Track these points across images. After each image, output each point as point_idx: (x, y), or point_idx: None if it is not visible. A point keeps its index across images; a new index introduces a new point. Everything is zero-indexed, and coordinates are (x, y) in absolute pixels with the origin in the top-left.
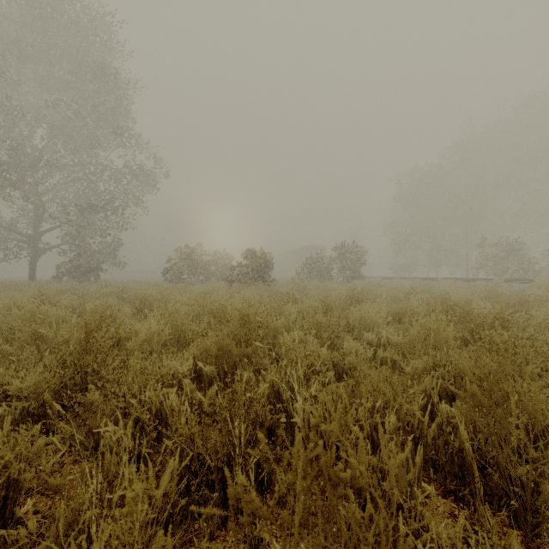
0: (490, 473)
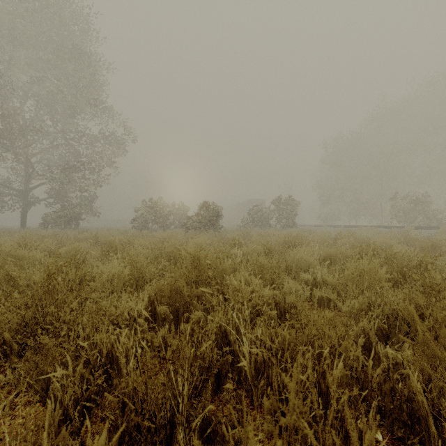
0: (442, 424)
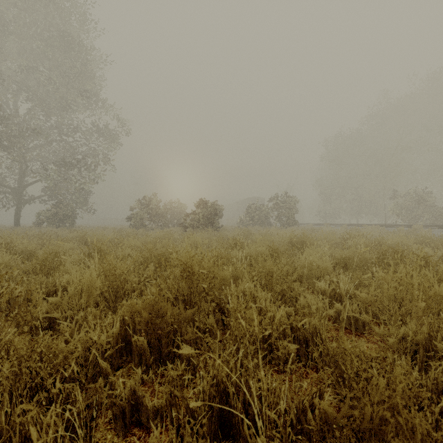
0: None
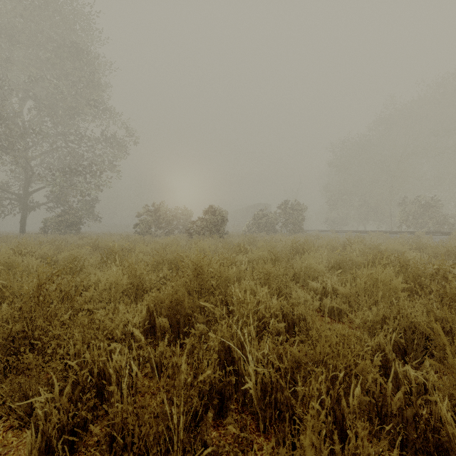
0: None
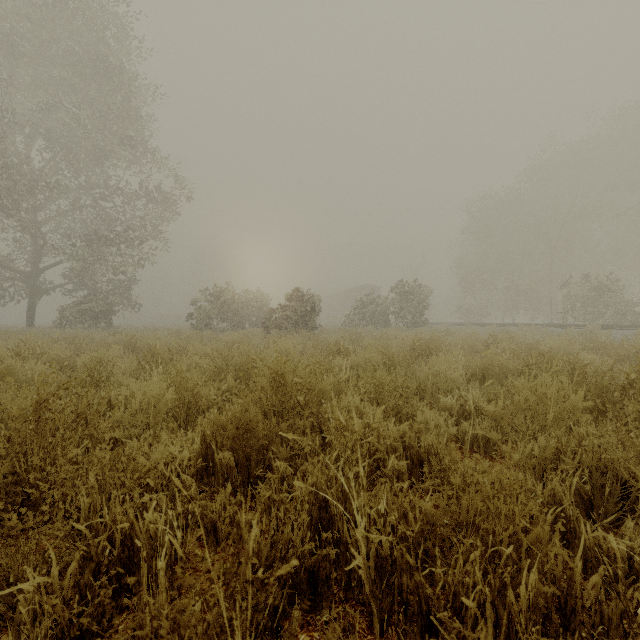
0: None
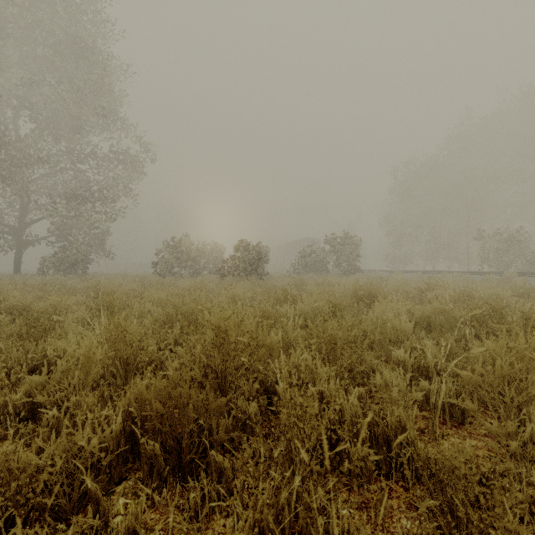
0: None
